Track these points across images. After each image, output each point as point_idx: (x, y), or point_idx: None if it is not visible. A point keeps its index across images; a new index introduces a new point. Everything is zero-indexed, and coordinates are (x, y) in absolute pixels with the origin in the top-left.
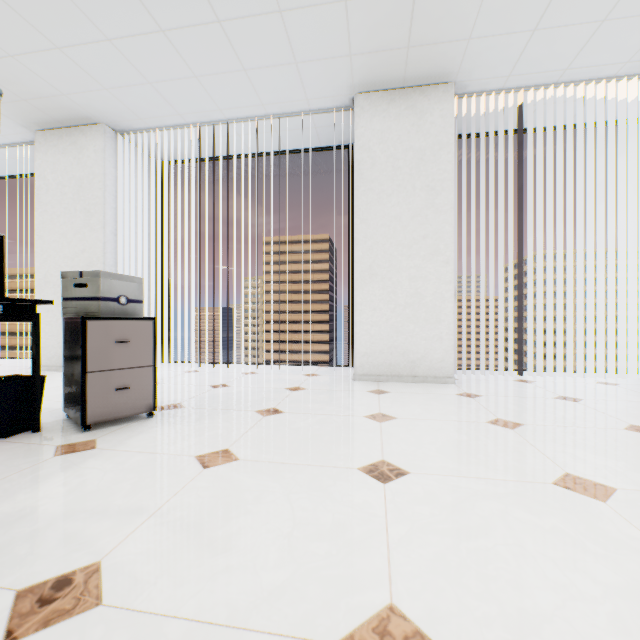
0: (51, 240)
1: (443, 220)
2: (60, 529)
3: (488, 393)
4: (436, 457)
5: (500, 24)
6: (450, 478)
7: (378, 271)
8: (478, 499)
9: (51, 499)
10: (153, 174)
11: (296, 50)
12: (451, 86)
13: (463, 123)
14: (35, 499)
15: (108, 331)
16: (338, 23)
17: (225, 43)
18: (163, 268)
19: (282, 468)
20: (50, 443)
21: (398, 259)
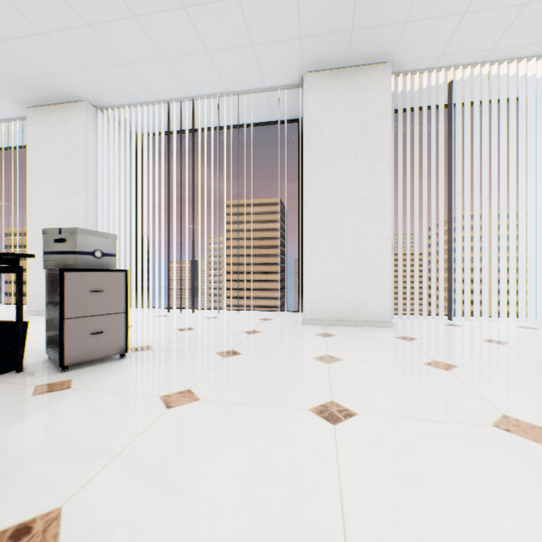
0: (41, 202)
1: (382, 183)
2: (27, 471)
3: (423, 336)
4: (381, 398)
5: (434, 8)
6: (395, 419)
7: (324, 228)
8: (424, 441)
9: (23, 439)
10: (129, 145)
11: (252, 33)
12: (389, 65)
13: (399, 99)
14: (8, 439)
15: (84, 282)
16: (290, 8)
17: (190, 27)
18: (138, 226)
19: (239, 408)
20: (30, 383)
21: (342, 218)
